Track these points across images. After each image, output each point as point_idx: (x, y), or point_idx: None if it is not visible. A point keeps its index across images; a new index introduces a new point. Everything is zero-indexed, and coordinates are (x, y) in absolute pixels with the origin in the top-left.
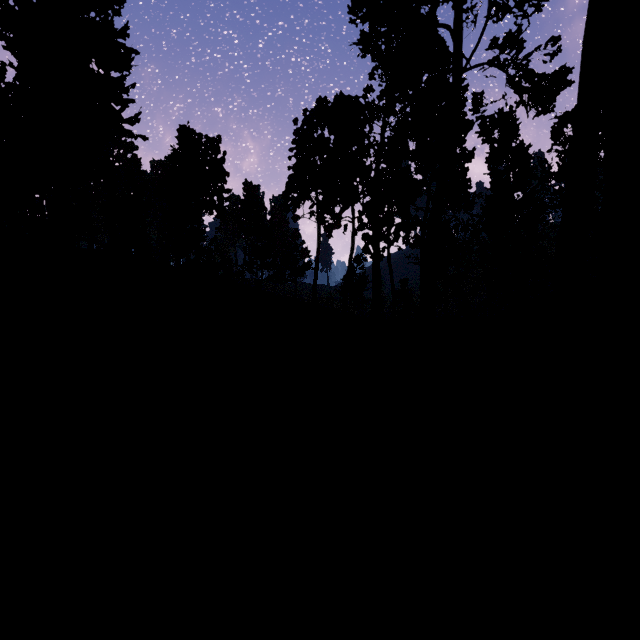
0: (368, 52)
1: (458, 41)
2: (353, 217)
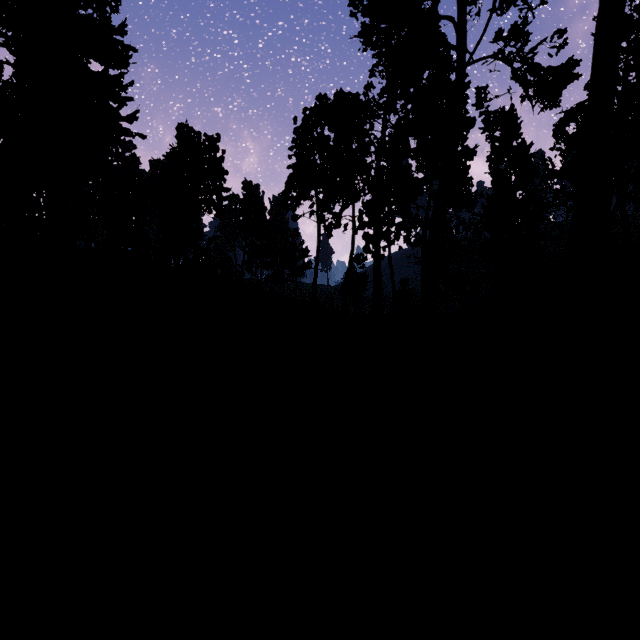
0: (369, 45)
1: (462, 34)
2: (353, 216)
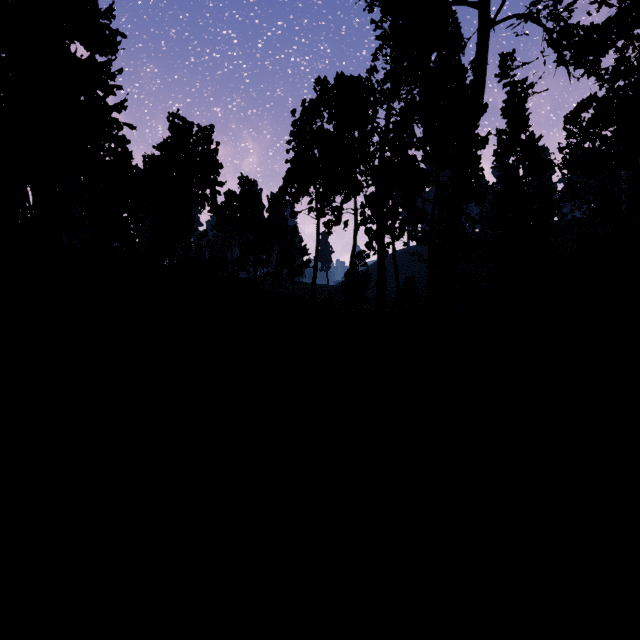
0: None
1: None
2: (355, 209)
